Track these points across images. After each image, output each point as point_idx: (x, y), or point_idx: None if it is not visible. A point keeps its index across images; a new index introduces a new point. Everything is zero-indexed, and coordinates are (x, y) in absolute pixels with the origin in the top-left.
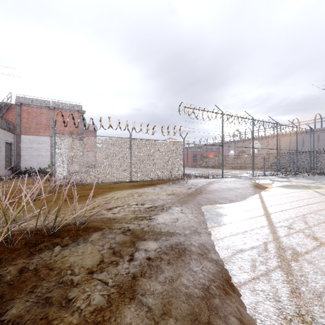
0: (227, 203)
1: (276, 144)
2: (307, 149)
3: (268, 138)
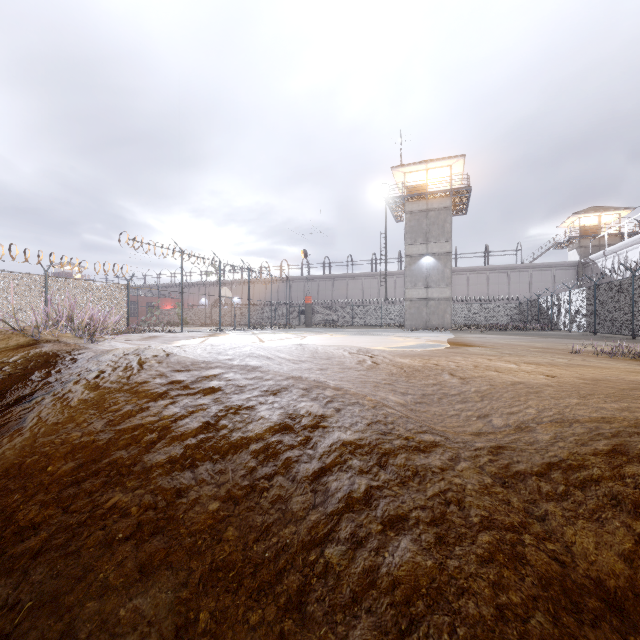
0: (179, 340)
1: (264, 292)
2: (295, 301)
3: (255, 283)
